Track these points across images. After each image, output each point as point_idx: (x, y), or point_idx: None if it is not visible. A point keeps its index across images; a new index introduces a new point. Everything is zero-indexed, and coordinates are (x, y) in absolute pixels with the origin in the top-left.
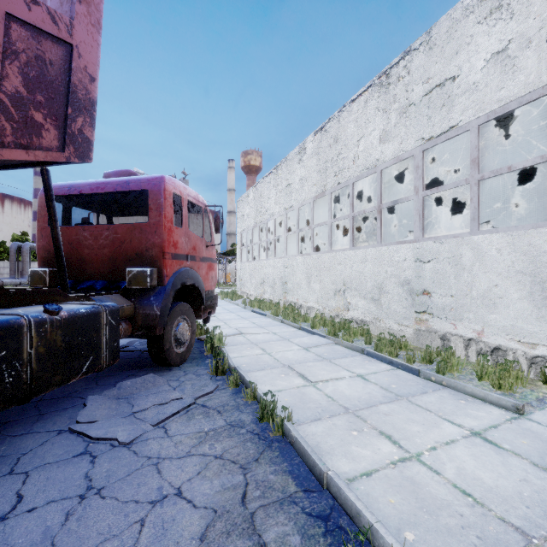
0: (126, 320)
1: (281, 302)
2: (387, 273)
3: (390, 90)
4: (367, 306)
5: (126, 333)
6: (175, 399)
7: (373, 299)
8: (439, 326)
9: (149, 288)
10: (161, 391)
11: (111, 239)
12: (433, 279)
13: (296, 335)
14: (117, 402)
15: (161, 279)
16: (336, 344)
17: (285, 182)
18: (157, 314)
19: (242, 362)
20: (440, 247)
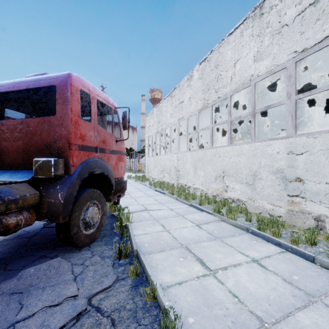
0: (29, 208)
1: (175, 183)
2: (261, 163)
3: (263, 18)
4: (242, 189)
5: (27, 222)
6: (70, 297)
7: (248, 184)
8: (313, 208)
9: (57, 177)
10: (59, 283)
11: (24, 132)
12: (307, 169)
13: (188, 211)
14: (7, 301)
15: (67, 169)
16: (222, 220)
17: (177, 101)
18: (61, 202)
19: (144, 241)
20: (314, 141)
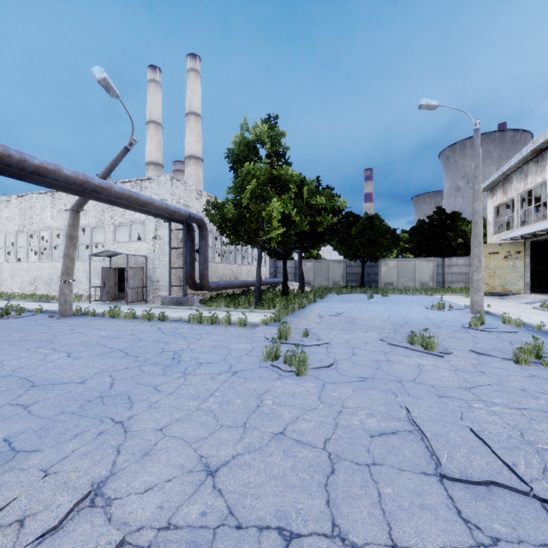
0: None
1: None
2: (54, 273)
3: (55, 200)
4: (46, 287)
5: None
6: None
7: (48, 284)
8: None
9: None
10: None
11: None
12: None
13: (2, 302)
14: None
15: None
16: (24, 301)
17: None
18: None
19: None
20: None
